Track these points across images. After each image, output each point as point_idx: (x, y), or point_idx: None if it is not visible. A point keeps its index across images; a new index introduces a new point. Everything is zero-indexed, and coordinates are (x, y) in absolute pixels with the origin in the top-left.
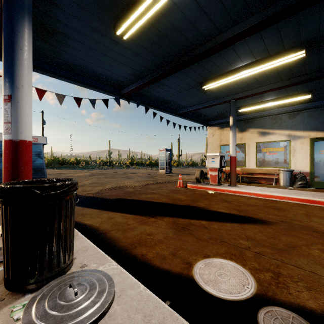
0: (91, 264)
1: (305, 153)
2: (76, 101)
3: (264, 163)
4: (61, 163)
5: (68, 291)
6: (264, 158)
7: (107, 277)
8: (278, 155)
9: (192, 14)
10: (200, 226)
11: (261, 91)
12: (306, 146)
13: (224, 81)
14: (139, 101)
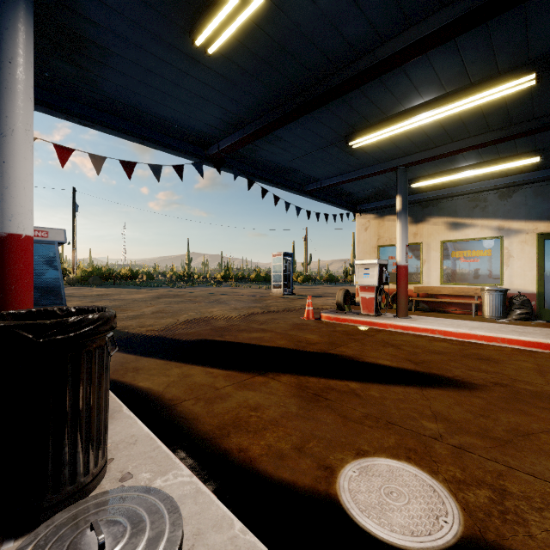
0: (141, 472)
1: (529, 260)
2: (126, 168)
3: (456, 278)
4: (106, 278)
5: (86, 539)
6: (455, 269)
7: (169, 505)
8: (481, 264)
9: (333, 7)
10: (347, 391)
11: (453, 150)
12: (529, 247)
13: (387, 132)
14: (238, 169)
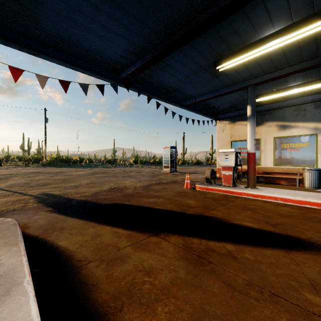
0: None
1: None
2: (62, 85)
3: (284, 161)
4: (64, 162)
5: None
6: (283, 155)
7: None
8: (302, 152)
9: None
10: (226, 254)
11: (290, 72)
12: None
13: (245, 58)
14: (141, 89)
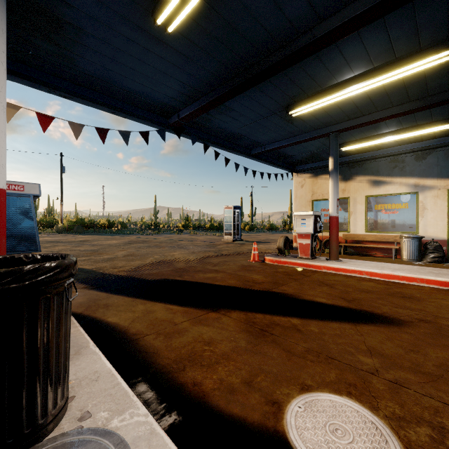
0: (99, 411)
1: (440, 212)
2: (100, 134)
3: (378, 227)
4: (87, 226)
5: None
6: (377, 219)
7: None
8: (399, 215)
9: None
10: (290, 327)
11: (378, 118)
12: (441, 200)
13: (322, 102)
14: (195, 135)
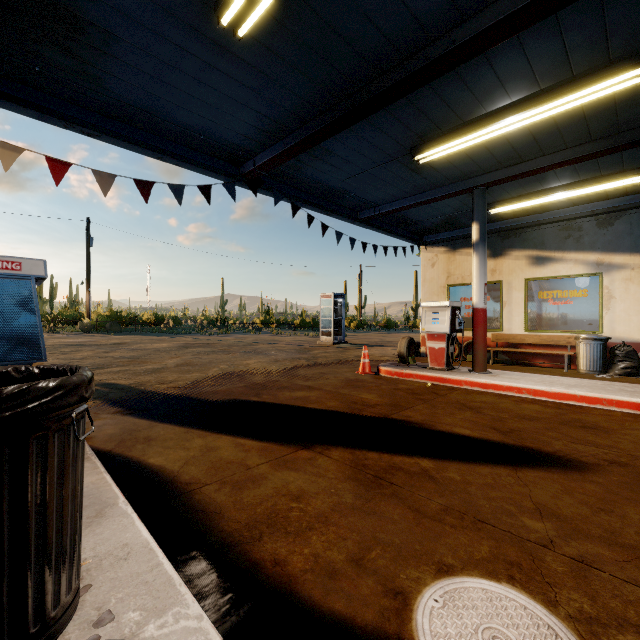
0: (127, 610)
1: (635, 302)
2: (140, 188)
3: (543, 323)
4: (126, 323)
5: None
6: (542, 313)
7: None
8: (574, 306)
9: None
10: (418, 473)
11: (545, 165)
12: (636, 285)
13: (463, 142)
14: (279, 191)
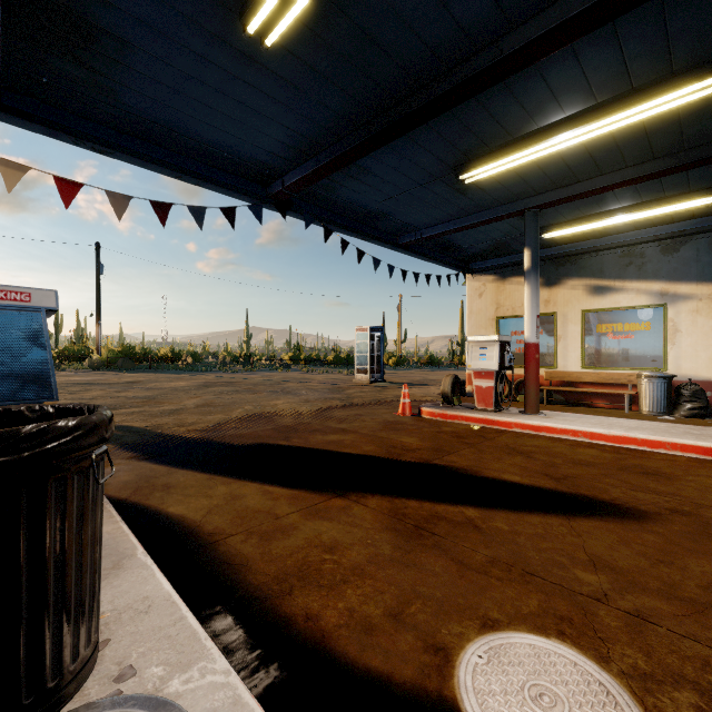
0: (149, 665)
1: (702, 336)
2: (158, 211)
3: (602, 360)
4: (139, 359)
5: None
6: (601, 348)
7: None
8: (636, 341)
9: None
10: (463, 522)
11: (603, 186)
12: (704, 318)
13: (513, 160)
14: (310, 214)
